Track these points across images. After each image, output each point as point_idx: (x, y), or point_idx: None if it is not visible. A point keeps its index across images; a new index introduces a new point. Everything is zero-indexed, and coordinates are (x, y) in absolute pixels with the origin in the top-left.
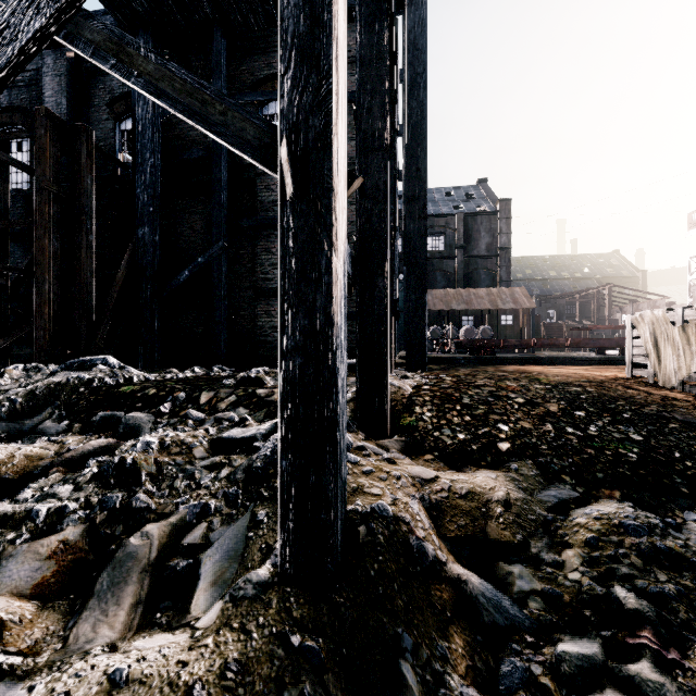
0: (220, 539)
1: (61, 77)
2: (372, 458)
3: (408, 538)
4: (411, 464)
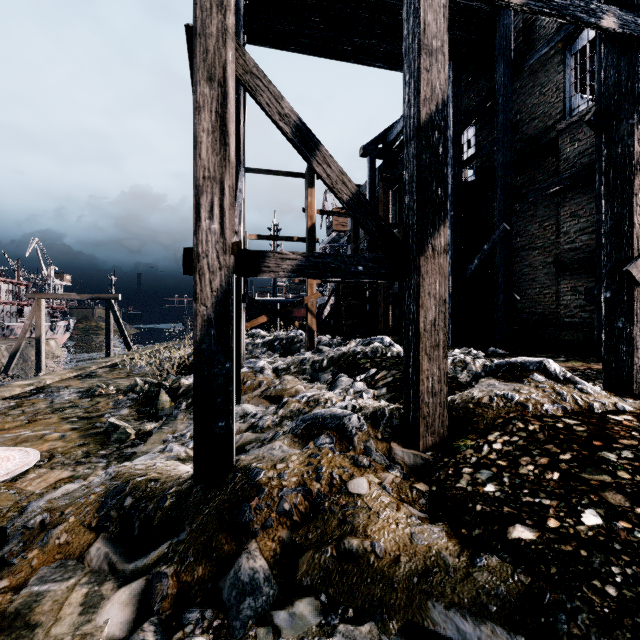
0: (247, 452)
1: None
2: (346, 452)
3: (246, 499)
4: (380, 478)
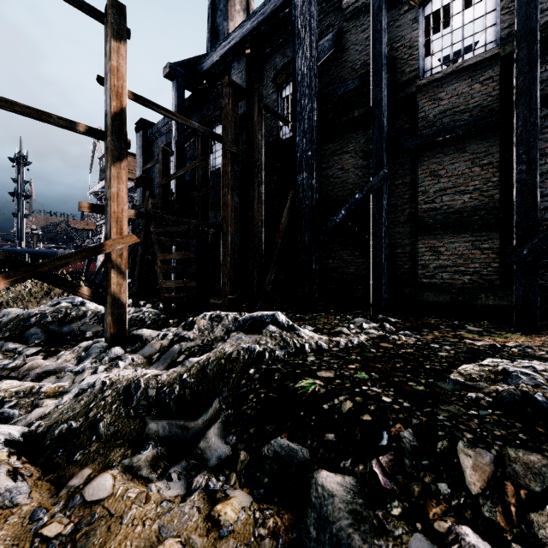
0: None
1: (242, 72)
2: None
3: None
4: None
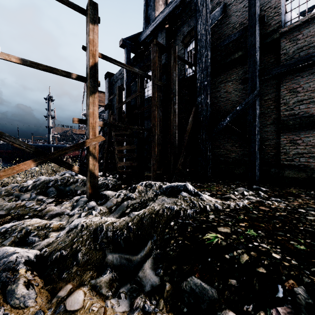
0: None
1: (163, 39)
2: None
3: None
4: None
